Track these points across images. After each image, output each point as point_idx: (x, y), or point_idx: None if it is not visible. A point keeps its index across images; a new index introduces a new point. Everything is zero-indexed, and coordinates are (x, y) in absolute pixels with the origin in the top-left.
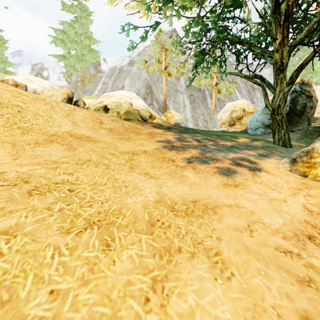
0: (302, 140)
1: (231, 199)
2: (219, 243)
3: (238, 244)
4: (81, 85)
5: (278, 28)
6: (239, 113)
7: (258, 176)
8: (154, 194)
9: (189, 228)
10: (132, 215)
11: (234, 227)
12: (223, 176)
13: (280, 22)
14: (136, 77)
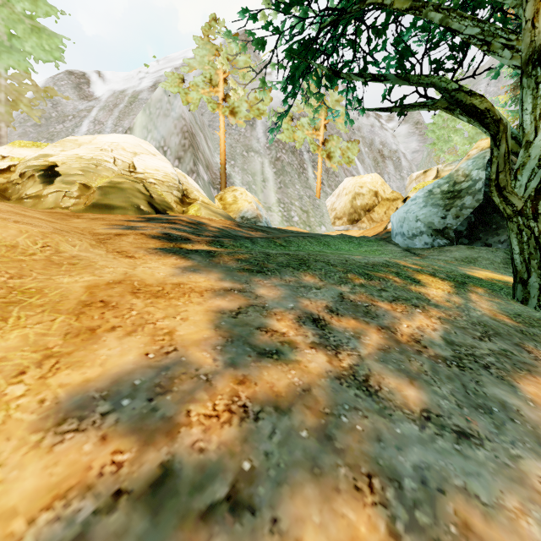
0: None
1: None
2: None
3: None
4: (7, 111)
5: None
6: (367, 199)
7: None
8: None
9: None
10: None
11: None
12: None
13: None
14: (160, 110)
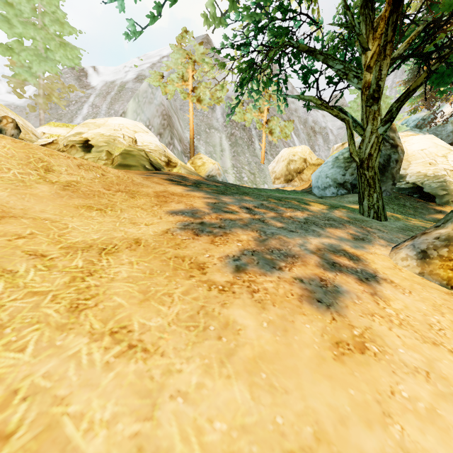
0: (387, 206)
1: (378, 425)
2: None
3: None
4: (44, 102)
5: (371, 32)
6: (298, 164)
7: (383, 299)
8: None
9: None
10: None
11: None
12: (321, 309)
13: (373, 22)
14: (146, 99)
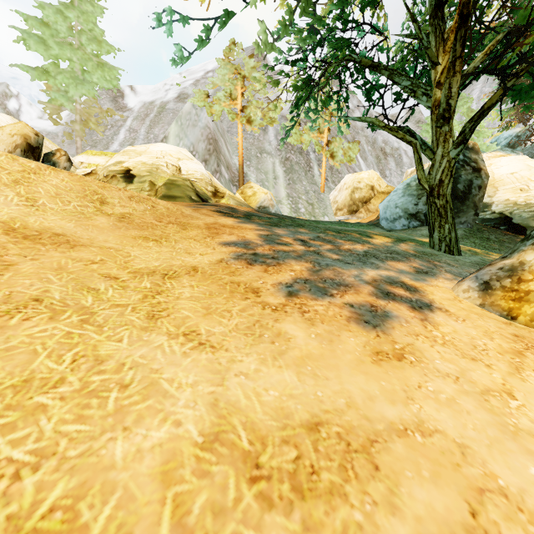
0: (467, 240)
1: (400, 403)
2: None
3: None
4: (81, 128)
5: (441, 45)
6: (365, 192)
7: (433, 324)
8: (203, 410)
9: None
10: (113, 528)
11: (439, 531)
12: (367, 328)
13: (443, 34)
14: (189, 121)
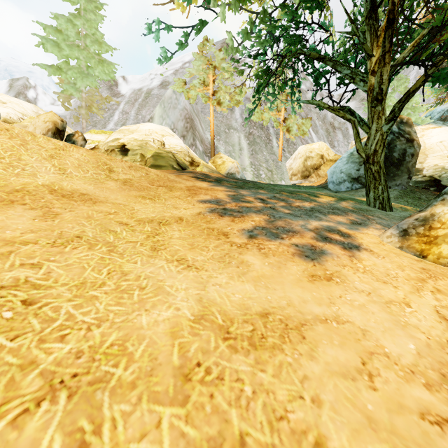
0: (401, 199)
1: (325, 305)
2: (318, 414)
3: (354, 411)
4: (86, 112)
5: (375, 40)
6: (315, 160)
7: (358, 259)
8: (193, 303)
9: (259, 378)
10: (146, 354)
11: (339, 370)
12: (307, 260)
13: (377, 31)
14: (170, 104)
